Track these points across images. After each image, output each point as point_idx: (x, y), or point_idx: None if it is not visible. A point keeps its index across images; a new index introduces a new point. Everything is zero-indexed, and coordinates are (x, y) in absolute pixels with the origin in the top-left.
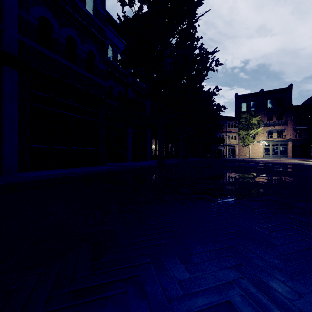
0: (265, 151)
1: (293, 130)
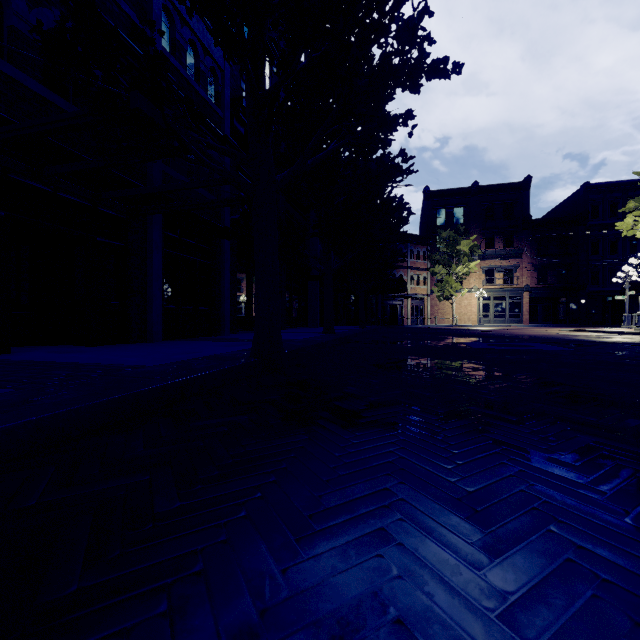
0: (482, 311)
1: (533, 268)
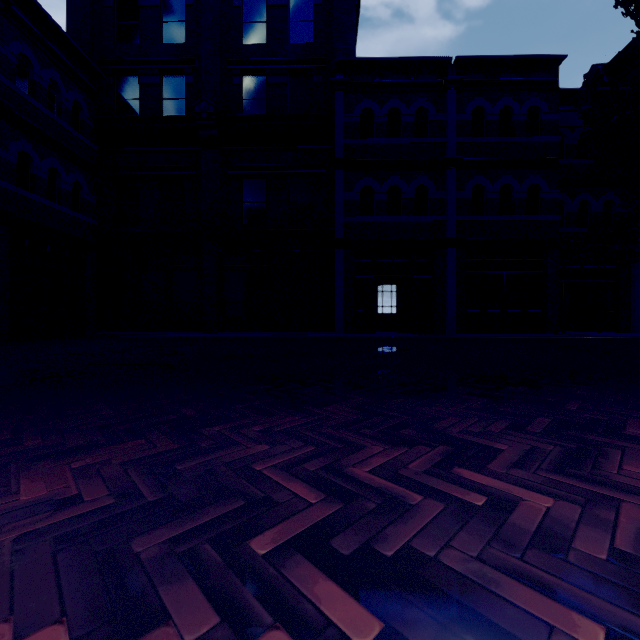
0: None
1: None
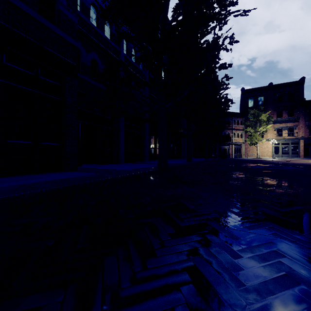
0: (275, 150)
1: (306, 127)
